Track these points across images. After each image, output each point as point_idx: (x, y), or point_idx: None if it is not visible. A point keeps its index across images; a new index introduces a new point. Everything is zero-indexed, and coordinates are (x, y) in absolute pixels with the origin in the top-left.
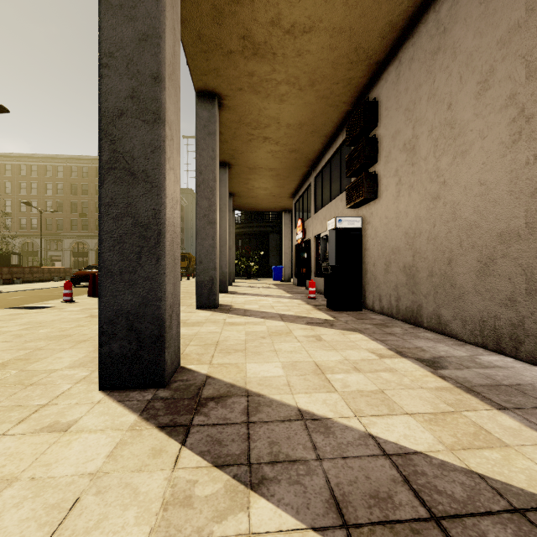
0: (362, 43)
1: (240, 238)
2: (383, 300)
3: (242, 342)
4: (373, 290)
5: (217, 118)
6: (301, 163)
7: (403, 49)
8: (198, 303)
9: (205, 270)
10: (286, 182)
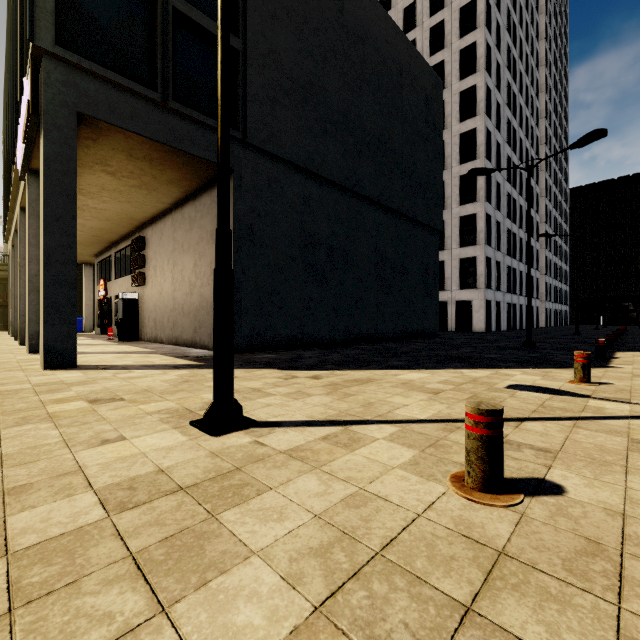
0: (134, 217)
1: None
2: (148, 335)
3: None
4: (145, 331)
5: None
6: (103, 241)
7: (153, 225)
8: (22, 342)
9: None
10: (89, 248)
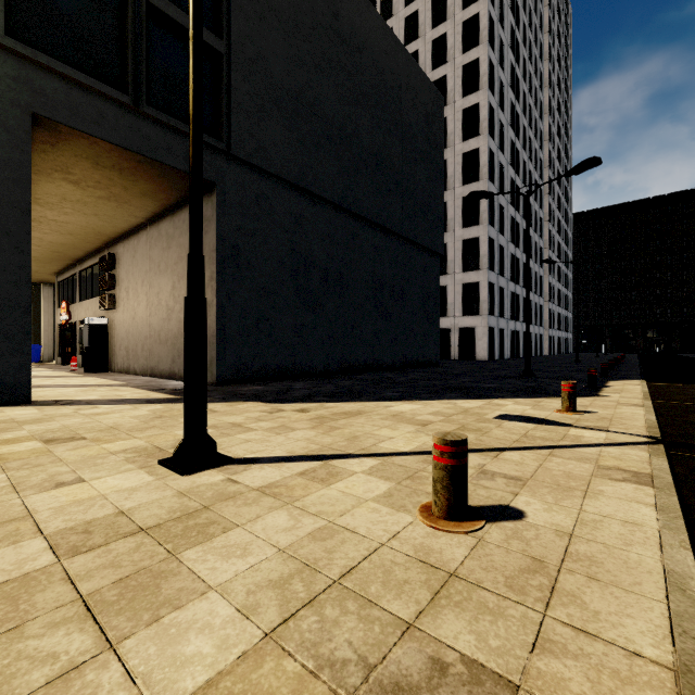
0: (102, 232)
1: None
2: (119, 365)
3: None
4: (115, 360)
5: None
6: (65, 258)
7: (125, 241)
8: None
9: None
10: (48, 265)
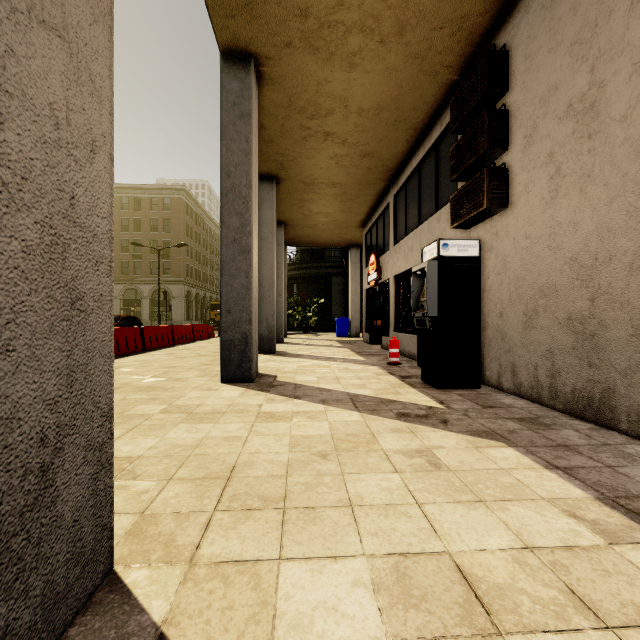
0: None
1: (295, 282)
2: (519, 373)
3: (281, 471)
4: (500, 356)
5: (254, 93)
6: (376, 174)
7: None
8: (224, 373)
9: (234, 324)
10: (355, 204)
